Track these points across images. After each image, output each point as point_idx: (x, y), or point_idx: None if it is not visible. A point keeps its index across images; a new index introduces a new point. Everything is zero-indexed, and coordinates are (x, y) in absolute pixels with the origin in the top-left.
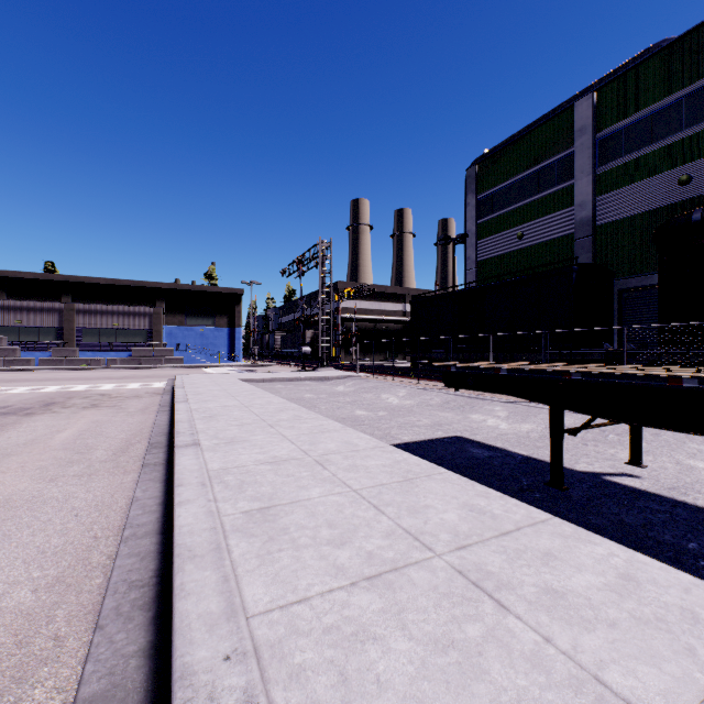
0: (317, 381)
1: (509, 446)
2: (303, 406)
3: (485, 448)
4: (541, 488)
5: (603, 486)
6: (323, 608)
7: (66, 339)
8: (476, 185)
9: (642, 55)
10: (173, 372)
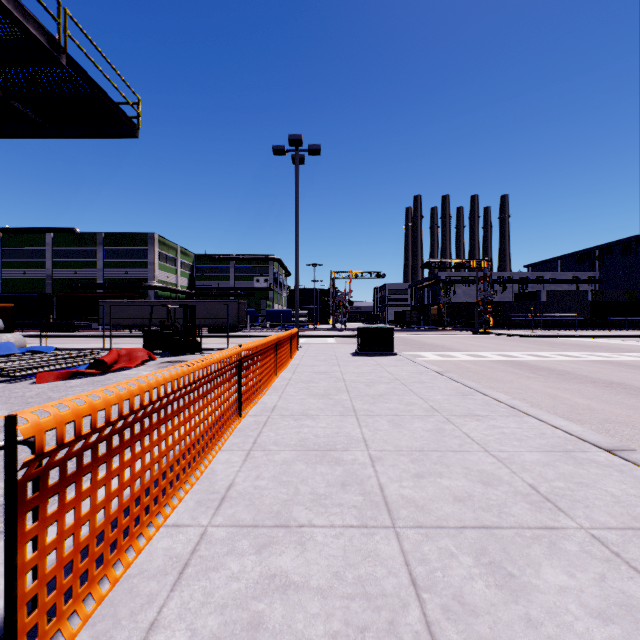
0: None
1: None
2: None
3: None
4: None
5: None
6: None
7: None
8: (2, 243)
9: (68, 229)
10: None
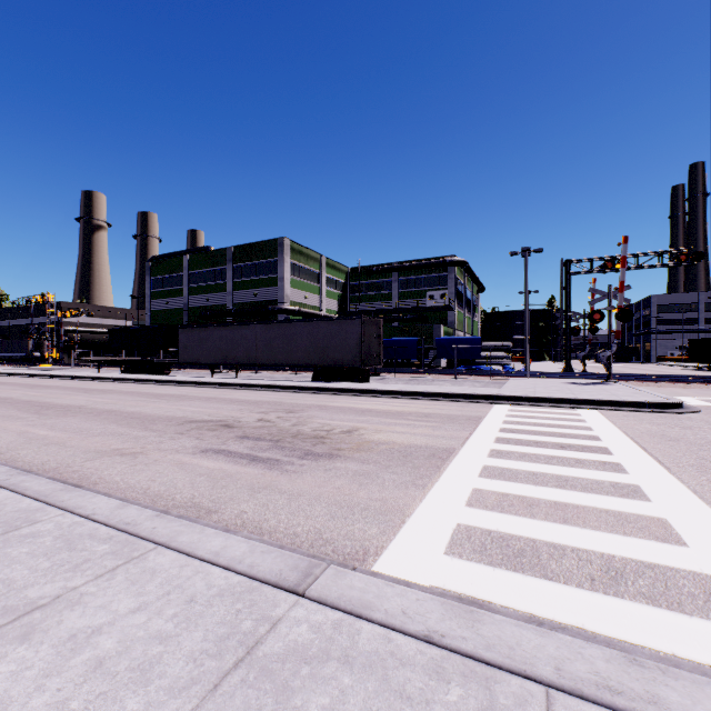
0: None
1: None
2: None
3: None
4: None
5: None
6: (57, 374)
7: None
8: (151, 272)
9: (203, 248)
10: None
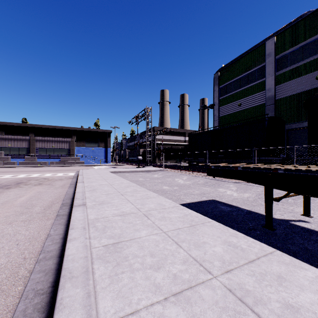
0: (145, 172)
1: (239, 205)
2: (138, 184)
3: (227, 206)
4: (259, 228)
5: (291, 227)
6: None
7: (31, 153)
8: (219, 81)
9: (298, 19)
10: (79, 168)
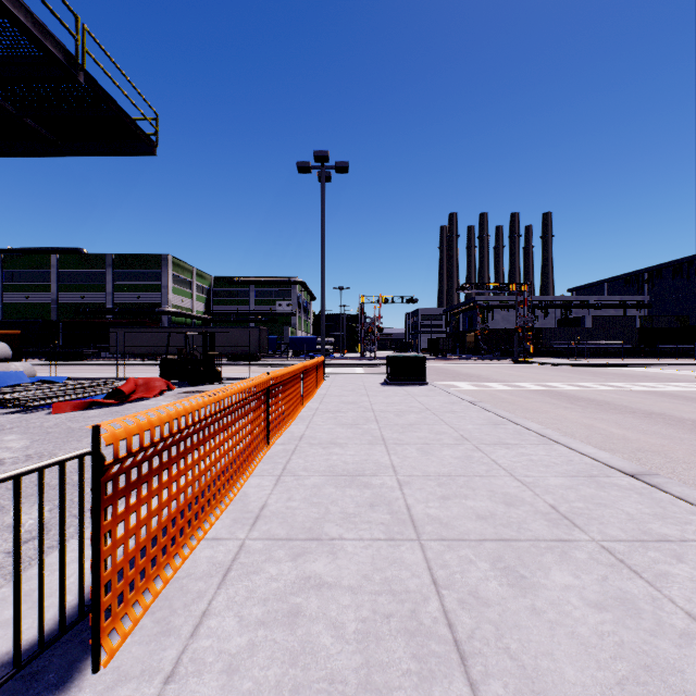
0: None
1: None
2: None
3: None
4: None
5: None
6: None
7: None
8: (3, 264)
9: (75, 250)
10: None
